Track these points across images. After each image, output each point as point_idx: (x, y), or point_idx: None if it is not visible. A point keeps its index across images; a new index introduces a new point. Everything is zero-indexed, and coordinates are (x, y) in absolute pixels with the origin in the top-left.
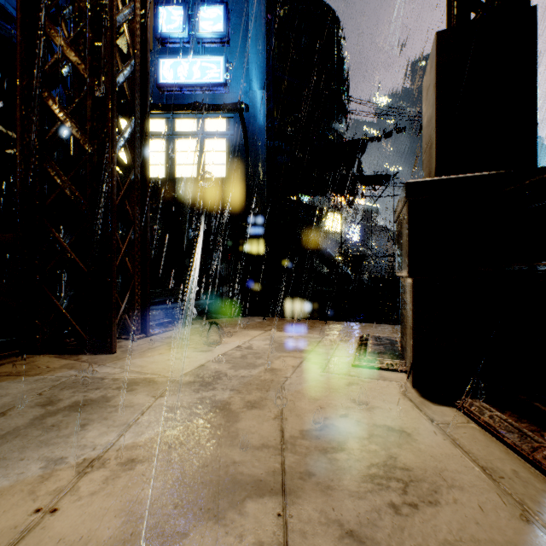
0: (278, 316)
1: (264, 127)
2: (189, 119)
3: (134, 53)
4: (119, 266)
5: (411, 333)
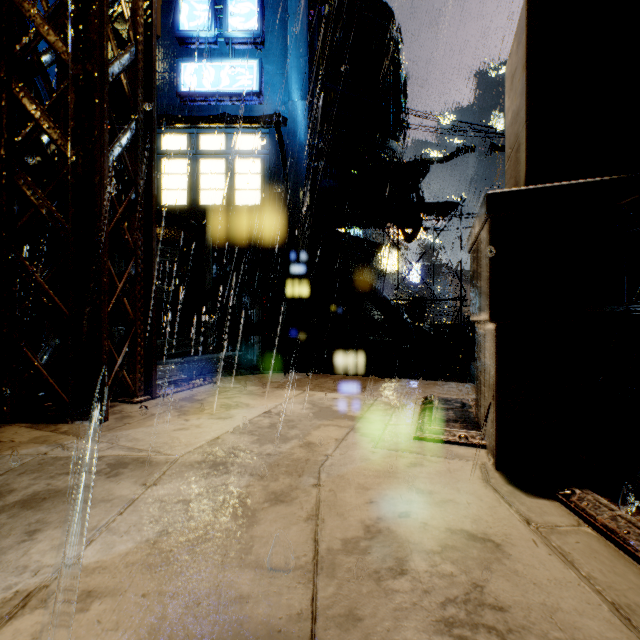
0: (322, 372)
1: (305, 145)
2: (216, 134)
3: (135, 37)
4: (114, 309)
5: (494, 397)
